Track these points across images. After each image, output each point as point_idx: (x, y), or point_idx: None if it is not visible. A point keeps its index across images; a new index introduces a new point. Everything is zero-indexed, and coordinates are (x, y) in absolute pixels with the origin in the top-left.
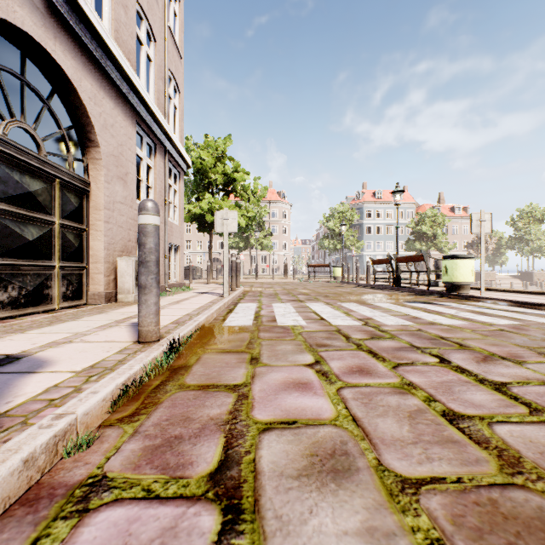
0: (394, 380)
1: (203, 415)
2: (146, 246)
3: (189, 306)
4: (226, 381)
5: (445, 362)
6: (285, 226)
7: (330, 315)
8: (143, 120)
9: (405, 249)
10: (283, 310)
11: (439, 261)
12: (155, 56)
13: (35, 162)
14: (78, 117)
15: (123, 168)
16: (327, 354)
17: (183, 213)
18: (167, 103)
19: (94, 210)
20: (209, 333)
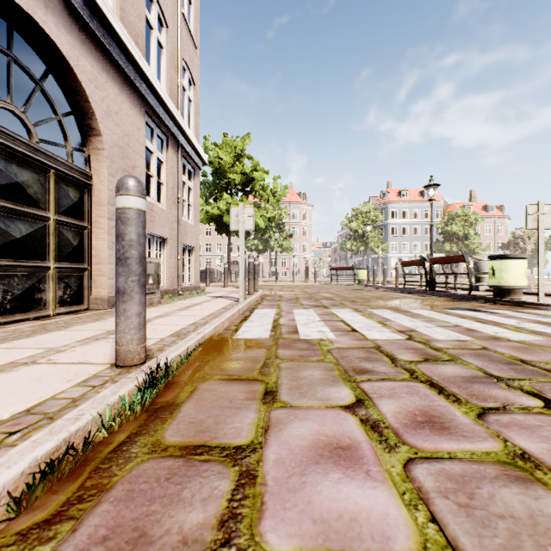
0: (493, 445)
1: (171, 527)
2: (125, 237)
3: (198, 313)
4: (224, 437)
5: None
6: (306, 228)
7: (363, 325)
8: (153, 110)
9: (434, 250)
10: (305, 318)
11: (480, 263)
12: (167, 43)
13: (24, 149)
14: (77, 101)
15: (130, 160)
16: (371, 387)
17: (198, 212)
18: (180, 94)
19: (97, 206)
20: (215, 348)
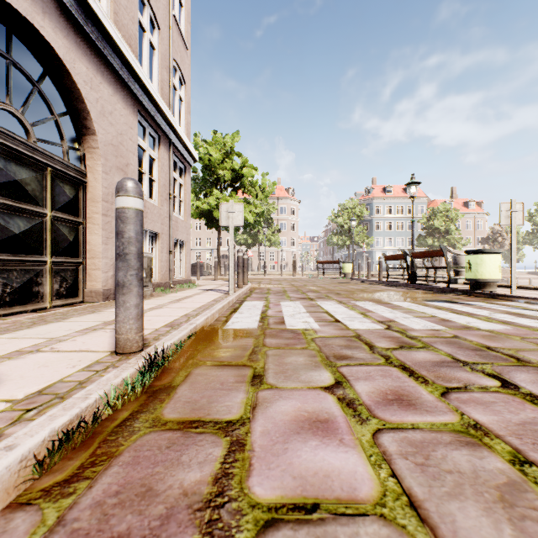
0: (451, 417)
1: (173, 483)
2: (125, 235)
3: (190, 305)
4: (216, 413)
5: (510, 386)
6: (293, 223)
7: (346, 316)
8: (145, 109)
9: (416, 245)
10: (292, 309)
11: (458, 257)
12: (159, 45)
13: (22, 148)
14: (73, 102)
15: (124, 158)
16: (349, 371)
17: (189, 208)
18: (171, 94)
19: (92, 202)
20: (206, 338)
